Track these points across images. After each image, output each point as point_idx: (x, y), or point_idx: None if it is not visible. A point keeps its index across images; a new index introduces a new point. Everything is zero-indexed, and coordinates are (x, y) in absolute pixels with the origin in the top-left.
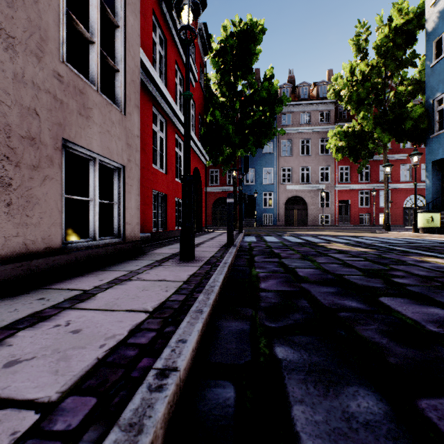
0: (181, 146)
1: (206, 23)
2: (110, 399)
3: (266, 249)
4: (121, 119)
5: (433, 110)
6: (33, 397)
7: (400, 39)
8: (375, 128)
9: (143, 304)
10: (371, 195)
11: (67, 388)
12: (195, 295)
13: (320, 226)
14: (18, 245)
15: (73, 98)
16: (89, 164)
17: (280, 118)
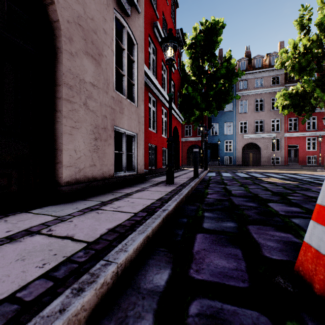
0: (165, 114)
1: (182, 29)
2: (150, 213)
3: (219, 180)
4: (135, 110)
5: None
6: (130, 212)
7: None
8: (315, 89)
9: (153, 198)
10: (318, 141)
11: (138, 211)
12: (174, 196)
13: (271, 166)
14: (101, 173)
15: (117, 106)
16: (122, 135)
17: (238, 85)
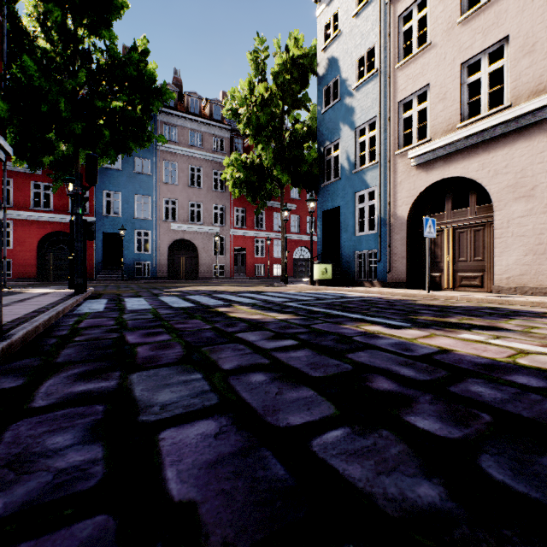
0: None
1: None
2: None
3: (108, 334)
4: None
5: (324, 159)
6: None
7: (297, 73)
8: (275, 165)
9: None
10: (266, 245)
11: None
12: None
13: (213, 279)
14: None
15: None
16: None
17: (162, 130)
